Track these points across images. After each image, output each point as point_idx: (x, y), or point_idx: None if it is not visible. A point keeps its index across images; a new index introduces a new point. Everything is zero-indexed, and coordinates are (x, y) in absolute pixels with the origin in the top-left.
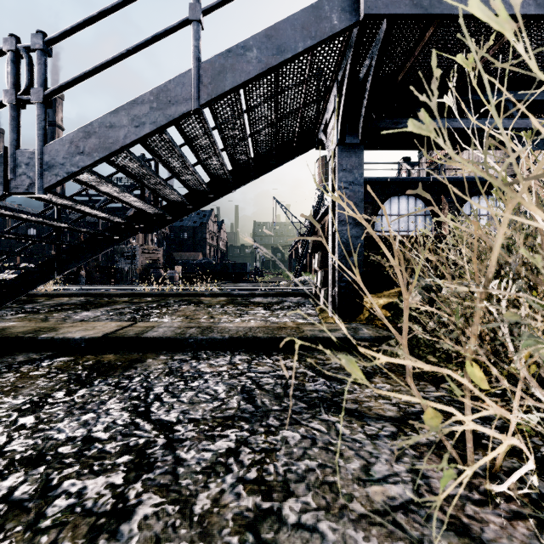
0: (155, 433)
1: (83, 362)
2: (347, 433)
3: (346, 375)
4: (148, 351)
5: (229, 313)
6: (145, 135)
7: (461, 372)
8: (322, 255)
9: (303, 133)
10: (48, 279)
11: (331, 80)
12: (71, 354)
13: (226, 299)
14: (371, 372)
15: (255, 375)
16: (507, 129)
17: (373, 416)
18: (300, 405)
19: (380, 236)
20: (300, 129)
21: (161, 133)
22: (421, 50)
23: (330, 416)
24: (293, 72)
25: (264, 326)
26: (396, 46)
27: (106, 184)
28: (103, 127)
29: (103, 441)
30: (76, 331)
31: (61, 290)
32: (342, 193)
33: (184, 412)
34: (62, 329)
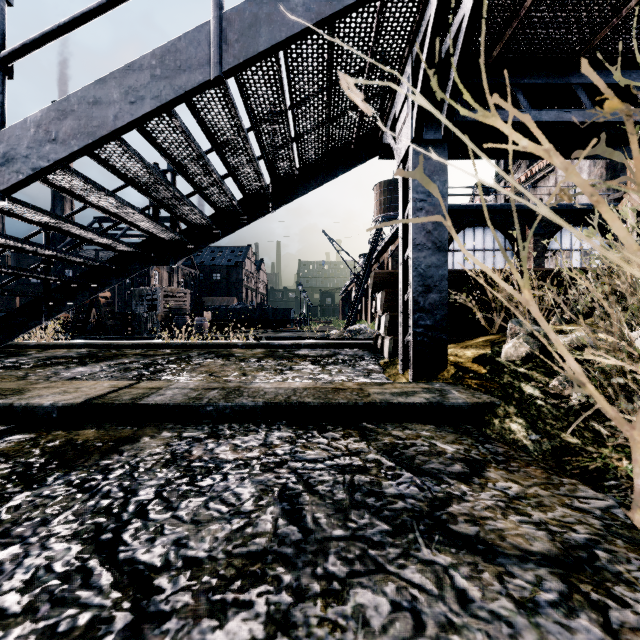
0: (116, 595)
1: (46, 442)
2: (476, 595)
3: (442, 465)
4: (147, 424)
5: (267, 368)
6: (145, 115)
7: (628, 464)
8: (387, 294)
9: (362, 135)
10: (33, 324)
11: (404, 55)
12: (35, 428)
13: (264, 351)
14: (479, 460)
15: (302, 465)
16: (638, 123)
17: (512, 553)
18: (379, 526)
19: (459, 271)
20: (359, 130)
21: (171, 119)
22: (528, 9)
23: (435, 551)
24: (353, 39)
25: (314, 387)
26: (494, 2)
27: (98, 194)
28: (84, 104)
29: (8, 619)
30: (48, 395)
31: (63, 340)
32: (419, 207)
33: (179, 543)
34: (31, 391)
